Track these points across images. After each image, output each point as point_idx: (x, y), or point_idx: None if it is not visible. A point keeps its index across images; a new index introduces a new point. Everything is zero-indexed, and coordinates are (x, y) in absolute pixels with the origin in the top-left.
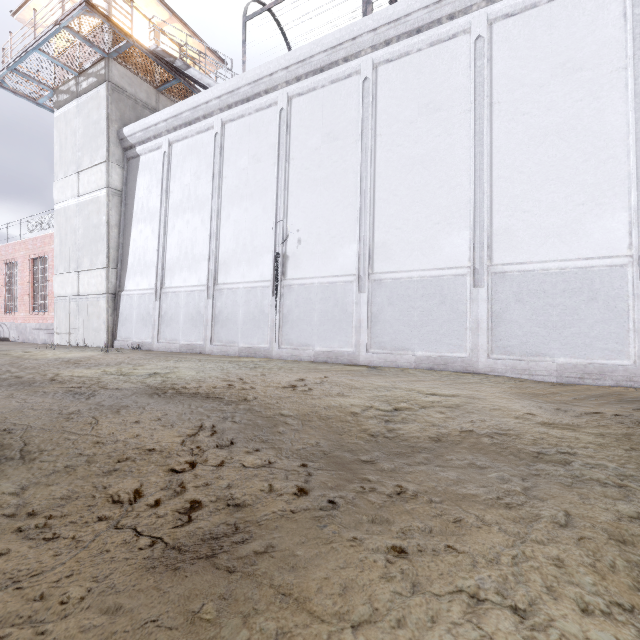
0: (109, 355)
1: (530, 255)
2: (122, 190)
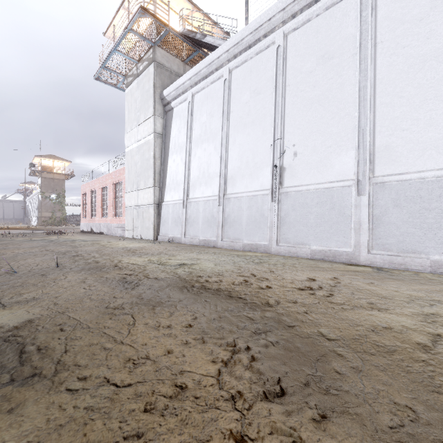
0: (154, 246)
1: None
2: (162, 133)
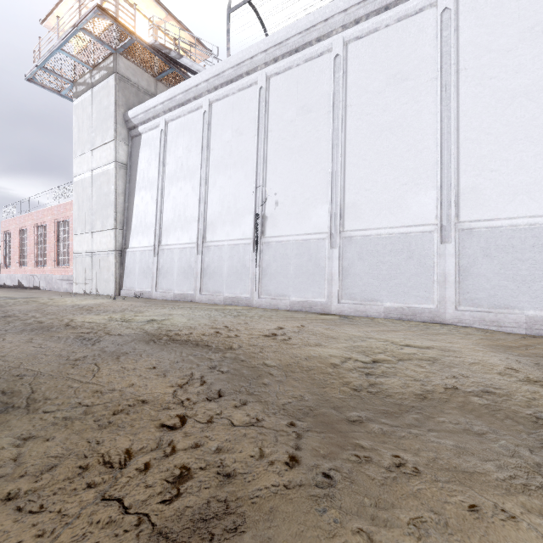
0: (116, 302)
1: (498, 212)
2: (127, 163)
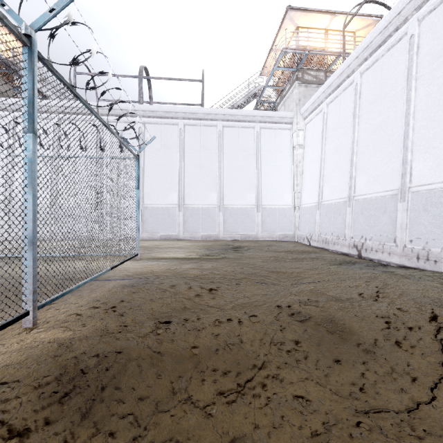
0: None
1: (195, 202)
2: None
